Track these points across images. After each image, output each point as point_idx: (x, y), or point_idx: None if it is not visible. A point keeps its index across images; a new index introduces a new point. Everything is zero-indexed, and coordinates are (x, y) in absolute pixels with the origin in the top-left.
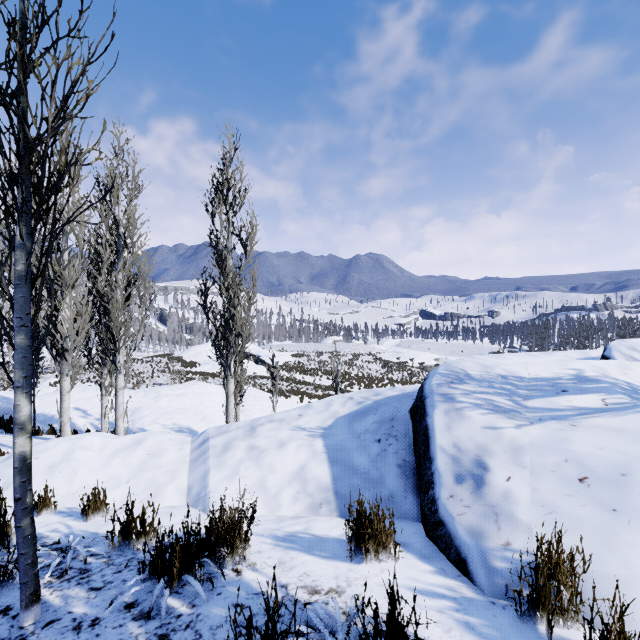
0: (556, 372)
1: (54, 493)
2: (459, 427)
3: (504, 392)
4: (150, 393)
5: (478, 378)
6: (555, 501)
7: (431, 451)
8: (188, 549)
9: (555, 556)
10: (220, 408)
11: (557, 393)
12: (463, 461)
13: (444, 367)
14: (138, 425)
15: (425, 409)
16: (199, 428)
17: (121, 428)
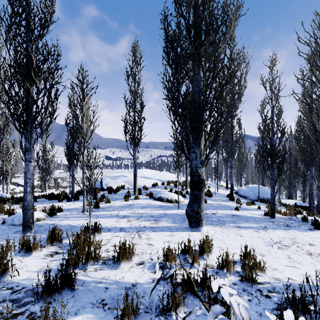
0: (119, 175)
1: None
2: (106, 181)
3: (112, 177)
4: None
5: (109, 176)
6: (112, 184)
7: (102, 184)
8: (81, 190)
9: (110, 186)
10: None
11: (117, 177)
12: (106, 184)
13: (105, 175)
14: None
15: (102, 180)
16: None
17: None
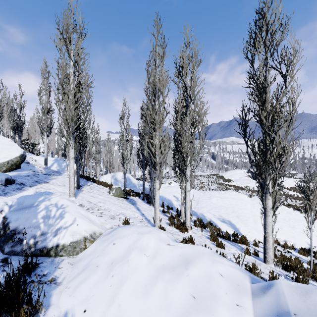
0: None
1: (91, 313)
2: None
3: None
4: (206, 194)
5: None
6: None
7: None
8: None
9: None
10: (249, 211)
11: None
12: None
13: None
14: (200, 211)
15: None
16: (236, 223)
17: (188, 216)
